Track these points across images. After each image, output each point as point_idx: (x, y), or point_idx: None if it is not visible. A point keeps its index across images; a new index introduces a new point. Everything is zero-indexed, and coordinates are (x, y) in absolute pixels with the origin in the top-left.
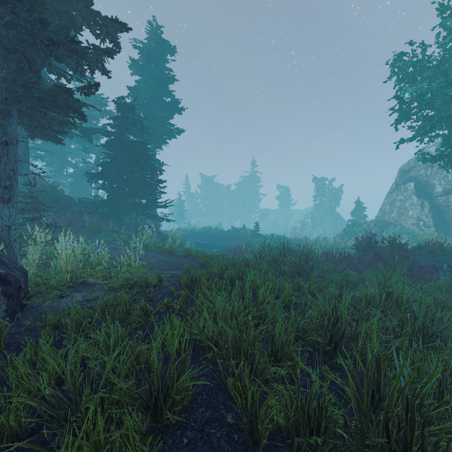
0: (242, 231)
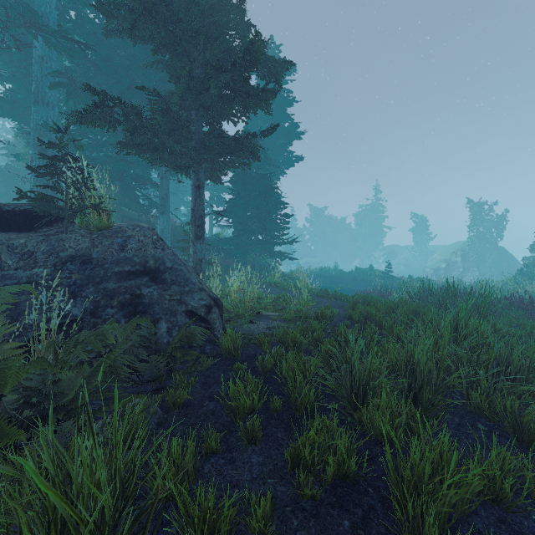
0: (369, 272)
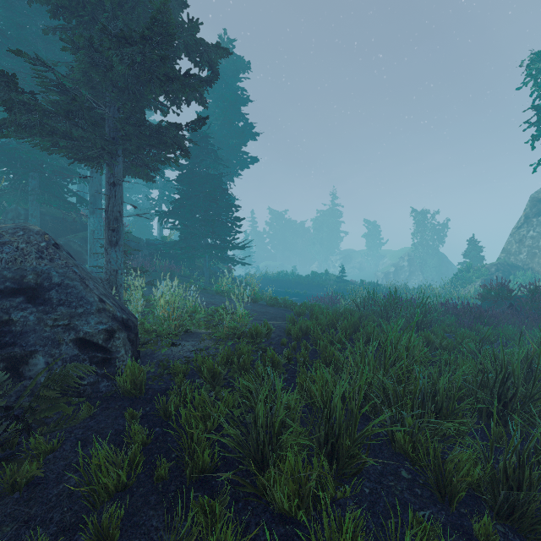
0: (324, 276)
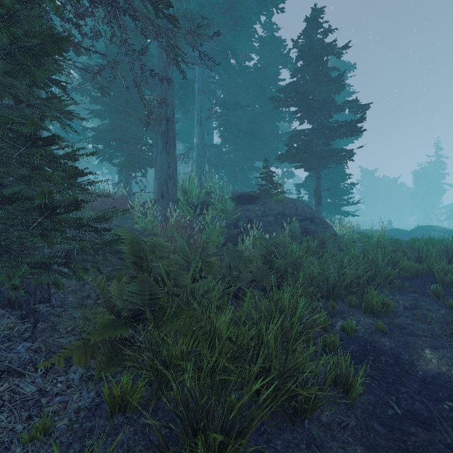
0: (427, 227)
